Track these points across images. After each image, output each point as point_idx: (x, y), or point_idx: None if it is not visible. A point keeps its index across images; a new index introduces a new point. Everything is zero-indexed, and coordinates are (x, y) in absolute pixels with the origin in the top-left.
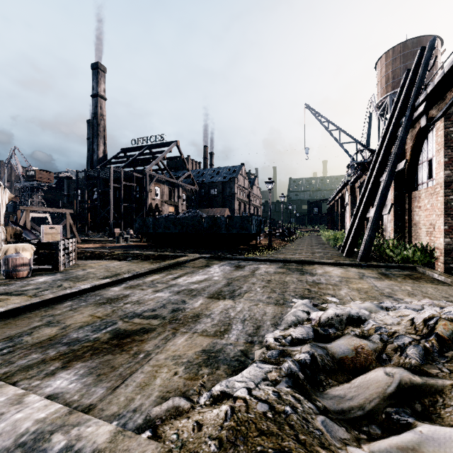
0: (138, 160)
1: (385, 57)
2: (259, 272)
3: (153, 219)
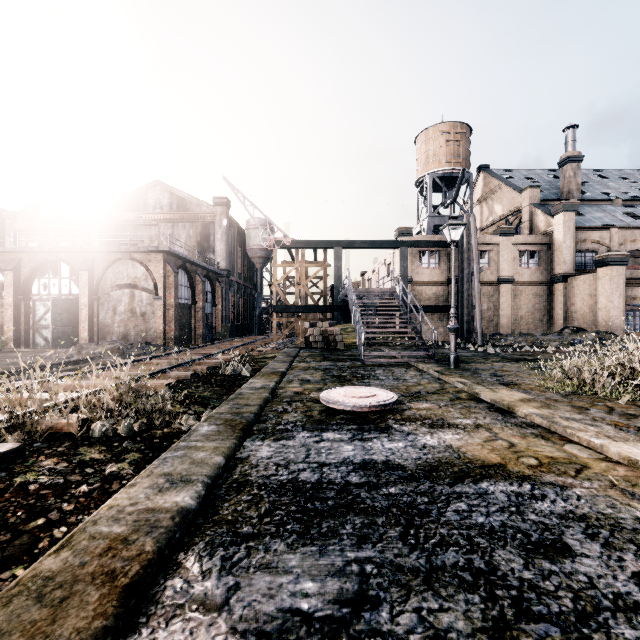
0: None
1: None
2: None
3: None
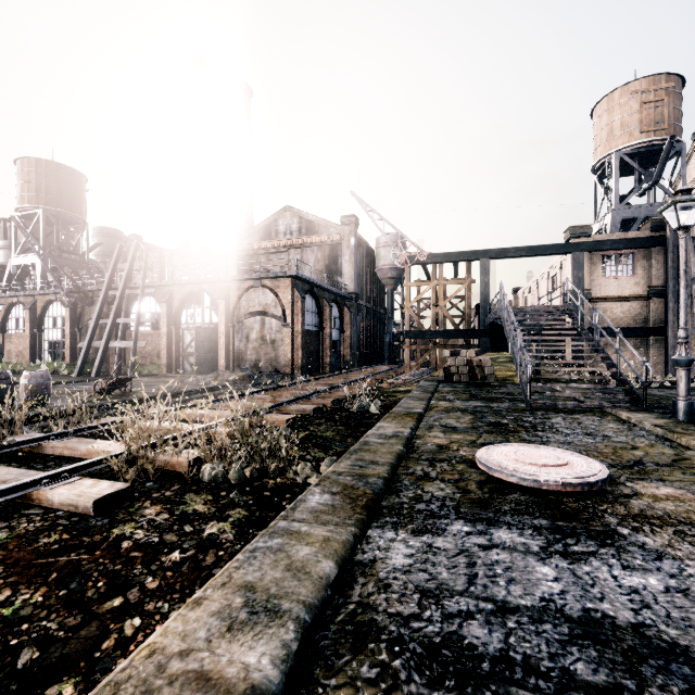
0: None
1: (36, 162)
2: None
3: None
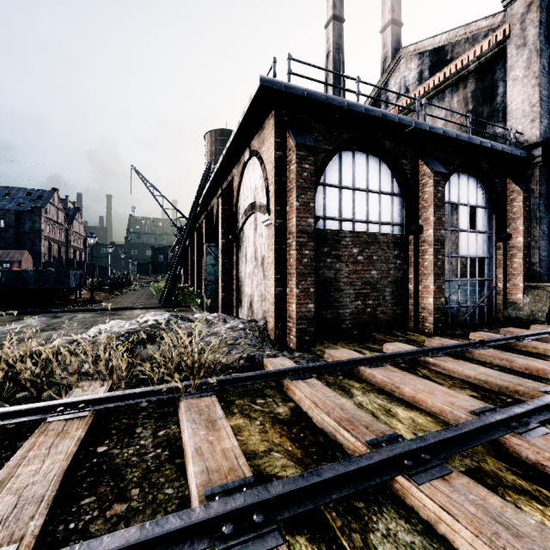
0: None
1: (210, 135)
2: (76, 318)
3: None
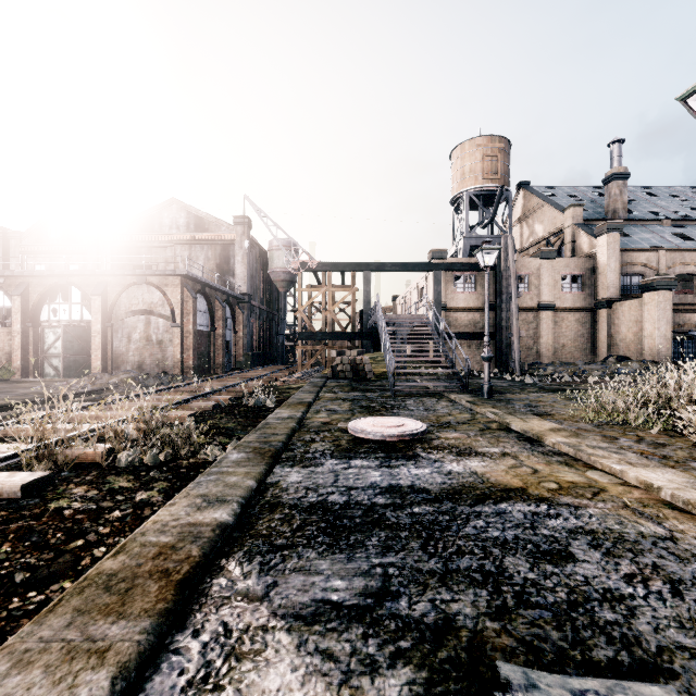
0: None
1: None
2: None
3: None
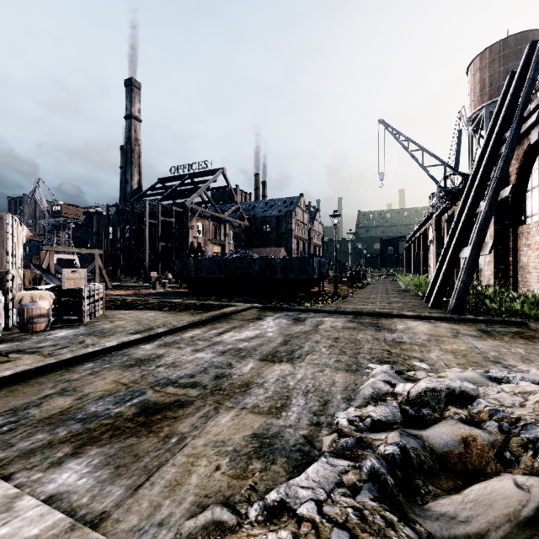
0: (178, 191)
1: (480, 59)
2: (323, 327)
3: (194, 261)
